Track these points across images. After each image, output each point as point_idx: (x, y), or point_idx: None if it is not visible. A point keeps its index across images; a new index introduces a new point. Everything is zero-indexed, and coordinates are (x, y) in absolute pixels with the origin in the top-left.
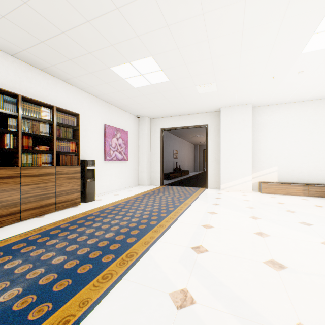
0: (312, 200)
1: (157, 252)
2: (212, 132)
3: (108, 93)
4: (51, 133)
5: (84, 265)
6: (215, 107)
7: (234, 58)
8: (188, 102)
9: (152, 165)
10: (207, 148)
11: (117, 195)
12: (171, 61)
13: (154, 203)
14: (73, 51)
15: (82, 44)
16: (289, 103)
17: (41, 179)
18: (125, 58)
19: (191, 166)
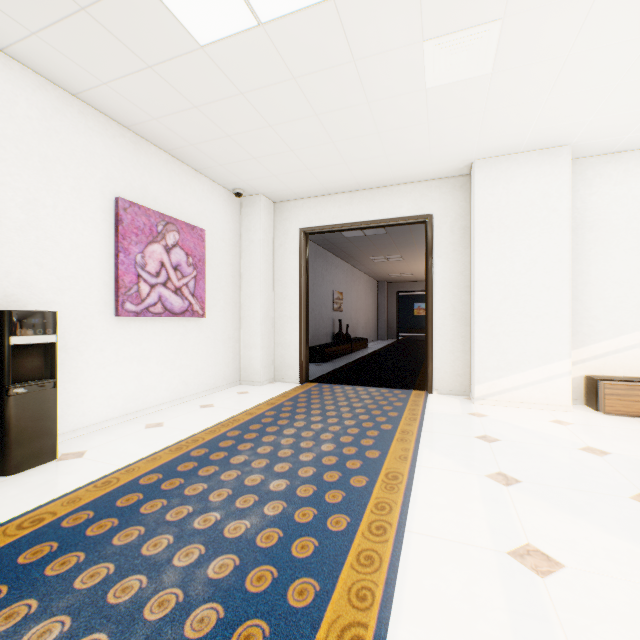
0: None
1: None
2: (445, 236)
3: (114, 80)
4: None
5: None
6: (457, 161)
7: None
8: (384, 136)
9: (277, 327)
10: (432, 280)
11: (157, 426)
12: None
13: (268, 480)
14: None
15: None
16: None
17: None
18: None
19: (370, 328)
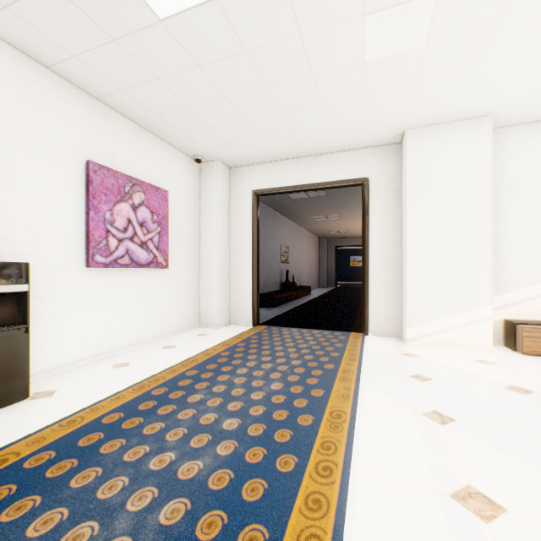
0: None
1: None
2: (380, 197)
3: (82, 53)
4: None
5: None
6: (391, 130)
7: None
8: (327, 106)
9: (232, 277)
10: (368, 236)
11: (123, 366)
12: None
13: (221, 419)
14: None
15: None
16: None
17: None
18: None
19: (313, 277)
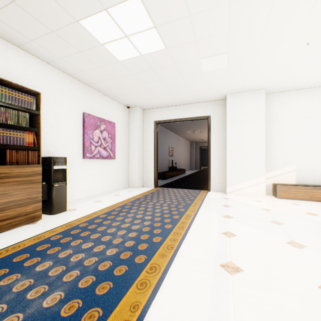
0: None
1: None
2: (215, 125)
3: (85, 70)
4: None
5: None
6: (219, 94)
7: (263, 3)
8: (188, 86)
9: (144, 163)
10: (210, 143)
11: (99, 201)
12: (169, 7)
13: (144, 216)
14: None
15: None
16: (311, 89)
17: None
18: None
19: (187, 164)
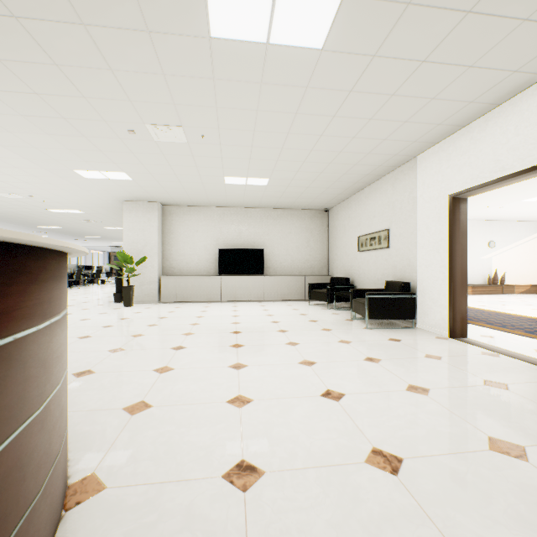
0: (485, 296)
1: None
2: None
3: None
4: None
5: None
6: None
7: (497, 197)
8: None
9: None
10: None
11: None
12: None
13: None
14: None
15: None
16: None
17: None
18: None
19: None
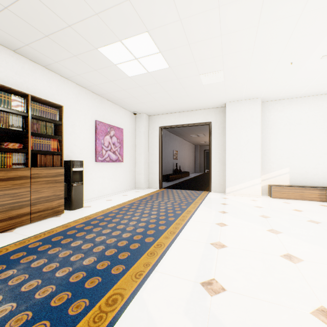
0: None
1: (152, 293)
2: (216, 130)
3: (99, 84)
4: (24, 128)
5: (37, 324)
6: (219, 102)
7: (248, 36)
8: (190, 96)
9: (150, 166)
10: (211, 148)
11: (110, 200)
12: (172, 39)
13: (151, 211)
14: (49, 22)
15: (57, 13)
16: (303, 98)
17: (11, 184)
18: (115, 34)
19: (191, 167)
